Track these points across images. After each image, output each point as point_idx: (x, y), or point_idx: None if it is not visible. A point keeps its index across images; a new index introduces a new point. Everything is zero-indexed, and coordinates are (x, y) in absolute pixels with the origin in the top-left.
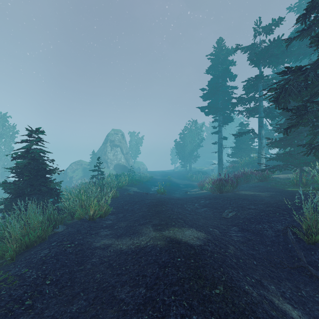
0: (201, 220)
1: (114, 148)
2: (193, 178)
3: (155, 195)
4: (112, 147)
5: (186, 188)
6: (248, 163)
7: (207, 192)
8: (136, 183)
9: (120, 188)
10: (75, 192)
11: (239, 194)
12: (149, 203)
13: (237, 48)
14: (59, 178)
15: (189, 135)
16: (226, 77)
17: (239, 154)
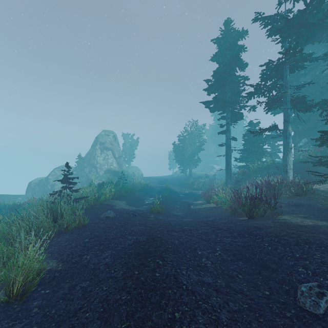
0: (255, 325)
1: (104, 151)
2: (195, 186)
3: (147, 218)
4: (102, 150)
5: (188, 198)
6: (262, 168)
7: (218, 208)
8: (125, 195)
9: (100, 204)
10: (1, 223)
11: (288, 224)
12: (132, 245)
13: (257, 18)
14: (38, 186)
15: (189, 137)
16: (235, 65)
17: (249, 158)
